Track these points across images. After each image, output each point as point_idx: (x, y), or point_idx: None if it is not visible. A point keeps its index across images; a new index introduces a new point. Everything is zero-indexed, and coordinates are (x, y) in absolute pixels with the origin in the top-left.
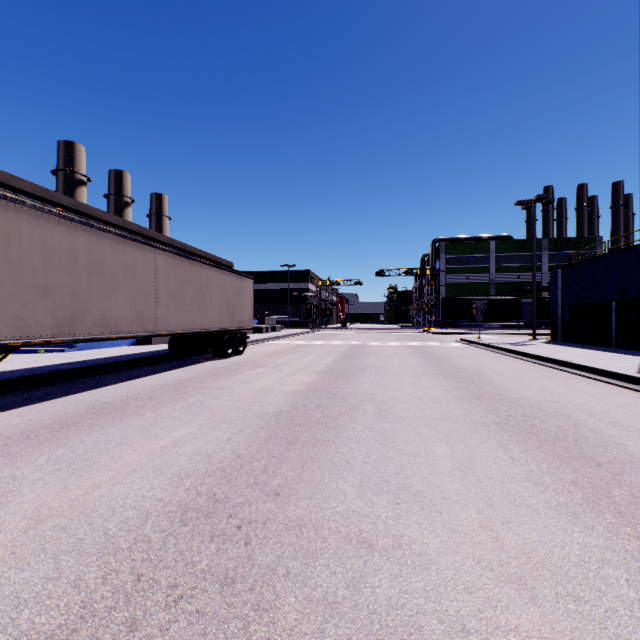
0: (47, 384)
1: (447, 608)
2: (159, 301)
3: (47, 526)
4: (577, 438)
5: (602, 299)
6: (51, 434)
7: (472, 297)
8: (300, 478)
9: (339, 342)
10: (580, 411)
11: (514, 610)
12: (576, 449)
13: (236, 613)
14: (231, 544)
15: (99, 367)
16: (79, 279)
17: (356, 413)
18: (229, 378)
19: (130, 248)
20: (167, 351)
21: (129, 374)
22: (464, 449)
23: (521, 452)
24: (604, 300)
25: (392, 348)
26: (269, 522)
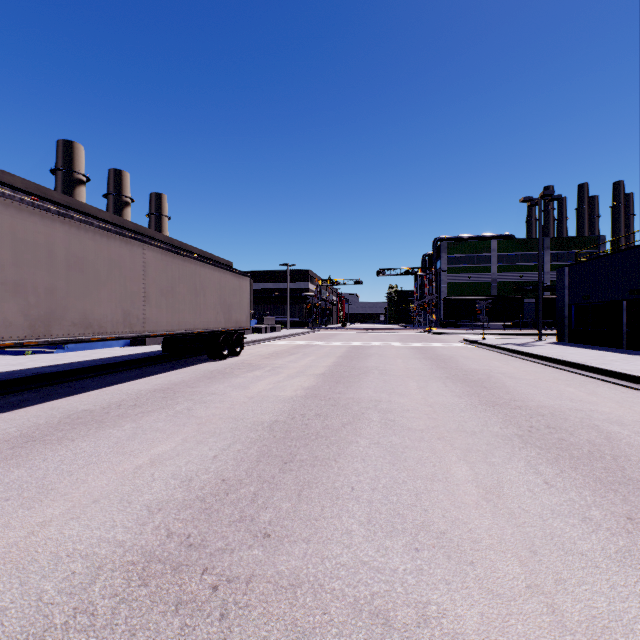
0: (25, 389)
1: None
2: (148, 300)
3: None
4: (616, 456)
5: (612, 298)
6: (12, 450)
7: (474, 297)
8: (295, 511)
9: (339, 343)
10: (609, 421)
11: None
12: (619, 470)
13: None
14: (201, 618)
15: (85, 370)
16: (56, 275)
17: (360, 424)
18: (223, 382)
19: (115, 242)
20: (160, 352)
21: (117, 377)
22: (488, 470)
23: (555, 474)
24: (614, 299)
25: (394, 349)
26: (254, 580)
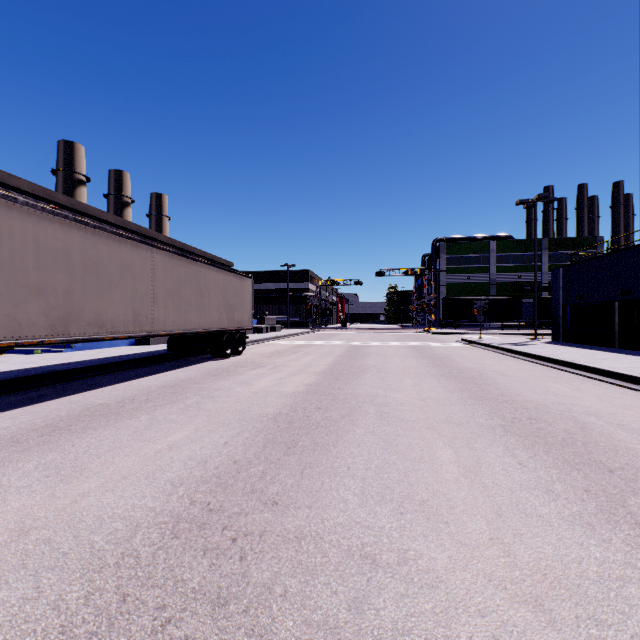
0: (42, 385)
1: (458, 634)
2: (156, 301)
3: (30, 539)
4: (586, 442)
5: (605, 299)
6: (42, 438)
7: (472, 297)
8: (299, 485)
9: (339, 342)
10: (587, 413)
11: (532, 636)
12: (586, 454)
13: (228, 639)
14: (225, 559)
15: (96, 368)
16: (74, 278)
17: (357, 415)
18: (227, 379)
19: (126, 247)
20: (165, 351)
21: (126, 375)
22: (470, 454)
23: (529, 457)
24: (607, 300)
25: (393, 348)
26: (266, 534)
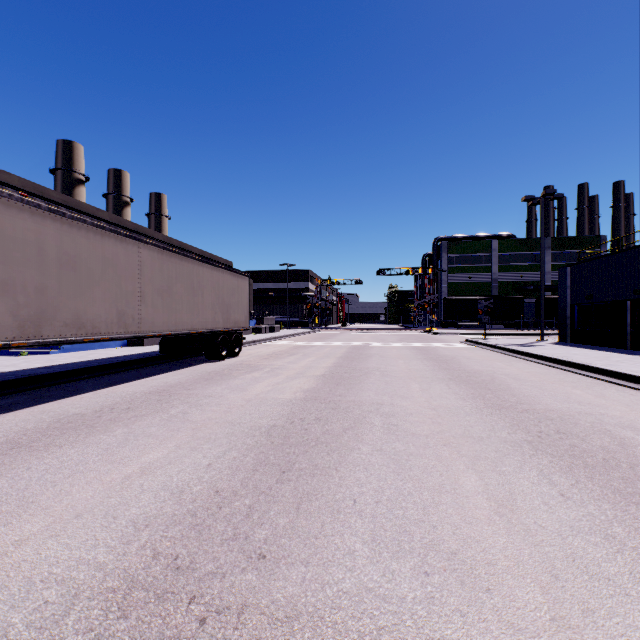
0: (17, 391)
1: None
2: (144, 299)
3: None
4: (632, 464)
5: (616, 298)
6: None
7: (474, 297)
8: (293, 528)
9: (340, 343)
10: (621, 426)
11: None
12: (638, 480)
13: None
14: None
15: (80, 371)
16: (47, 274)
17: (362, 428)
18: (220, 384)
19: (110, 240)
20: (158, 353)
21: (112, 379)
22: (499, 480)
23: (571, 485)
24: (618, 299)
25: (395, 349)
26: (246, 611)
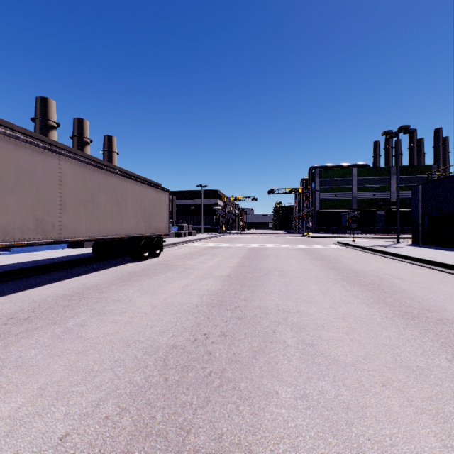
0: None
1: None
2: (65, 208)
3: None
4: None
5: None
6: None
7: (340, 210)
8: None
9: (241, 244)
10: None
11: None
12: None
13: None
14: None
15: (11, 272)
16: None
17: (274, 351)
18: (134, 285)
19: (25, 151)
20: (92, 254)
21: (38, 280)
22: None
23: None
24: None
25: (285, 250)
26: None
